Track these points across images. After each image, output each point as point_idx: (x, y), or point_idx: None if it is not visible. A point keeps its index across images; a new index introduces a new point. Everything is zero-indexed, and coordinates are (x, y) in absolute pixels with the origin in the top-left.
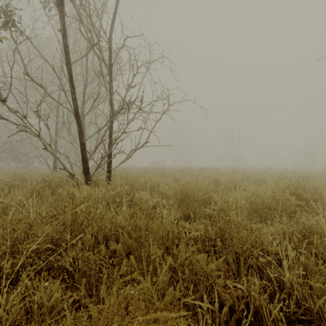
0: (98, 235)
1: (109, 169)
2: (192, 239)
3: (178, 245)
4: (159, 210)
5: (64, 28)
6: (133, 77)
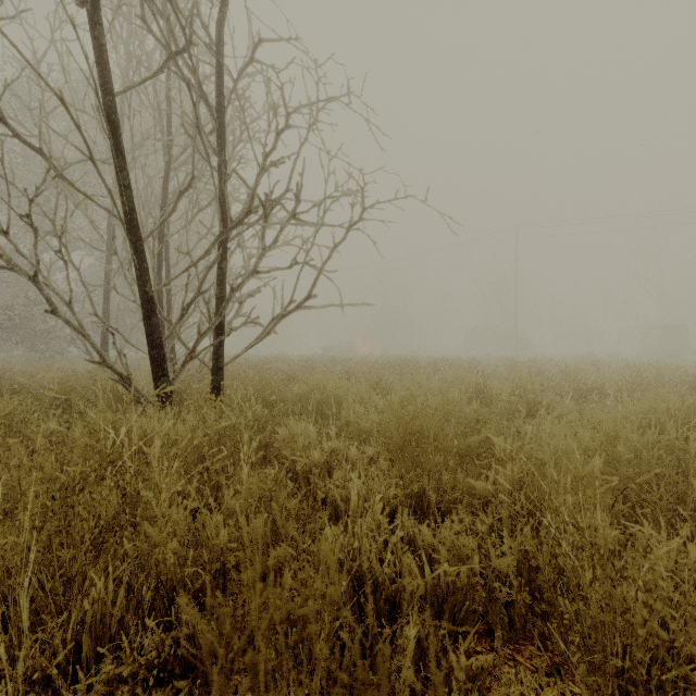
0: (136, 584)
1: (218, 362)
2: (441, 585)
3: (399, 609)
4: (339, 476)
5: None
6: (276, 137)
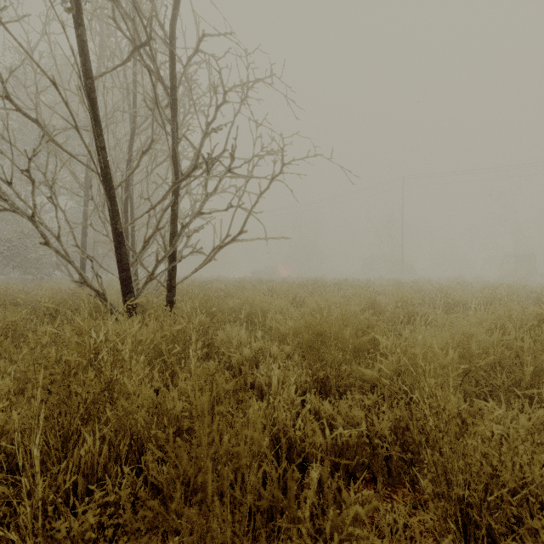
0: (115, 441)
1: (172, 282)
2: (338, 444)
3: (306, 460)
4: (263, 367)
5: (79, 6)
6: (216, 110)
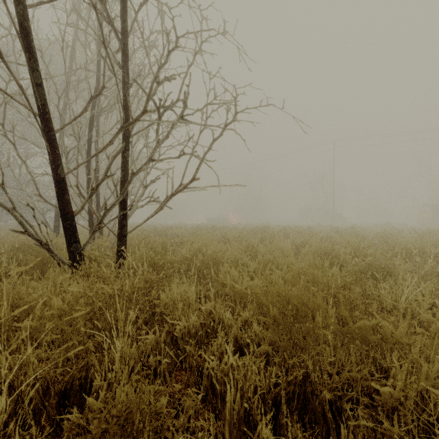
0: None
1: (122, 231)
2: None
3: None
4: (215, 347)
5: None
6: (167, 54)
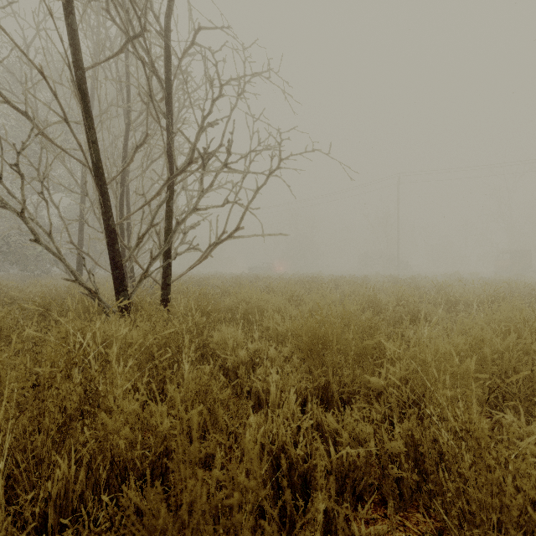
0: (94, 464)
1: (167, 280)
2: (344, 464)
3: (309, 483)
4: (261, 371)
5: None
6: (212, 104)
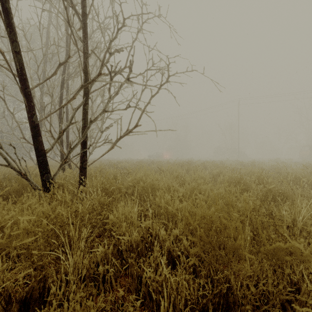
0: None
1: (83, 165)
2: None
3: None
4: (152, 259)
5: None
6: (117, 31)
